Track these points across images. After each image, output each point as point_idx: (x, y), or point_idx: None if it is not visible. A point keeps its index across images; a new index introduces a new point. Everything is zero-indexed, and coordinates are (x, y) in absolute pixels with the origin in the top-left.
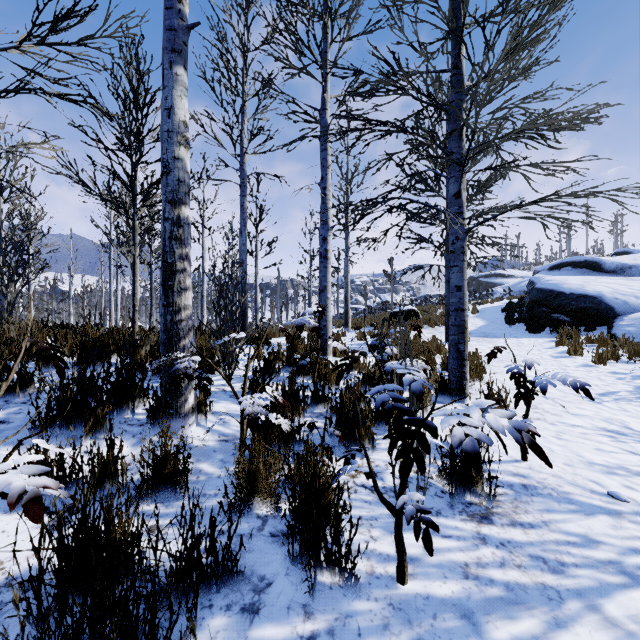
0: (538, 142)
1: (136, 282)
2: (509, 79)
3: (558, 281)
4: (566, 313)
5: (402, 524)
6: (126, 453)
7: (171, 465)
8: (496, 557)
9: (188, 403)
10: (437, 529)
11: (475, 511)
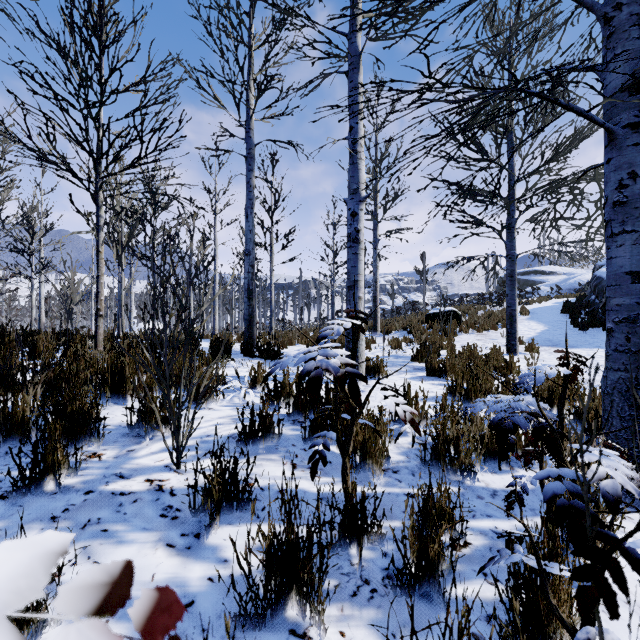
0: None
1: (100, 278)
2: None
3: None
4: None
5: None
6: None
7: None
8: None
9: None
10: None
11: None
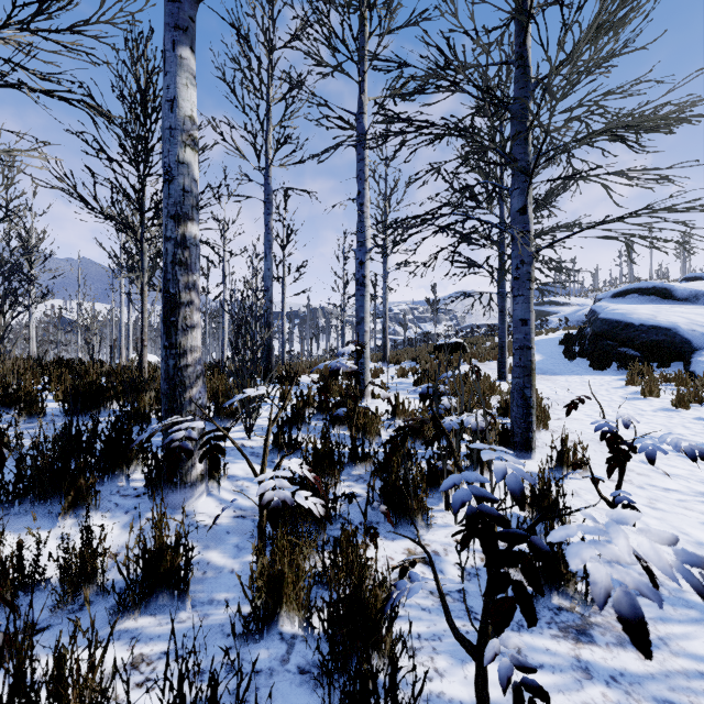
0: (627, 144)
1: (144, 313)
2: (597, 63)
3: (625, 310)
4: (635, 347)
5: (487, 673)
6: (114, 537)
7: (167, 562)
8: (609, 702)
9: (196, 469)
10: (547, 699)
11: (568, 621)
